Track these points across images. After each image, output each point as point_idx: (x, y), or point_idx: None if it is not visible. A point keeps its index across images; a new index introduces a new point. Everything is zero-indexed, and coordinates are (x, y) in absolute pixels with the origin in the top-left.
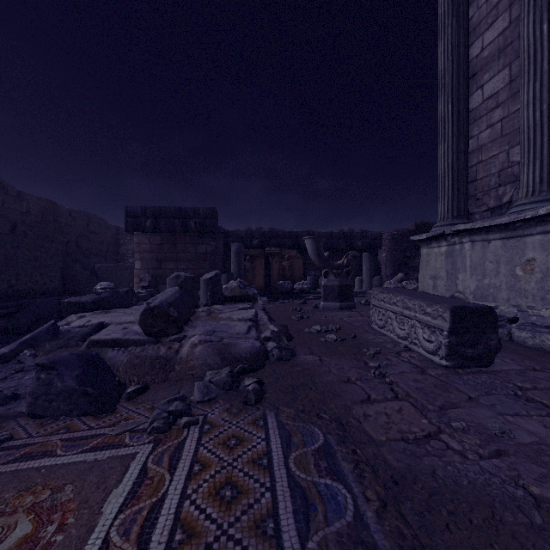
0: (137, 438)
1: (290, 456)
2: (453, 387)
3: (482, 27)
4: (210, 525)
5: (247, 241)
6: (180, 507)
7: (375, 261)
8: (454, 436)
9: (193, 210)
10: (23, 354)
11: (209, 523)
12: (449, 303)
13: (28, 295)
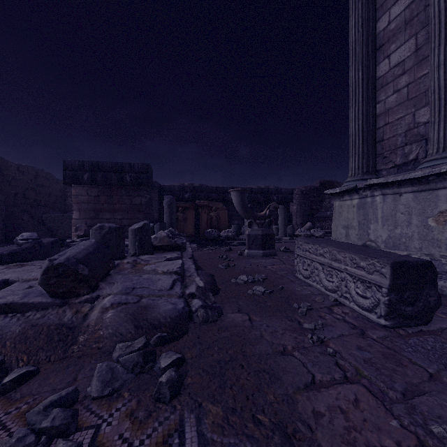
0: None
1: None
2: (404, 357)
3: (389, 3)
4: None
5: (179, 194)
6: None
7: (288, 212)
8: None
9: (129, 166)
10: None
11: None
12: (386, 257)
13: None
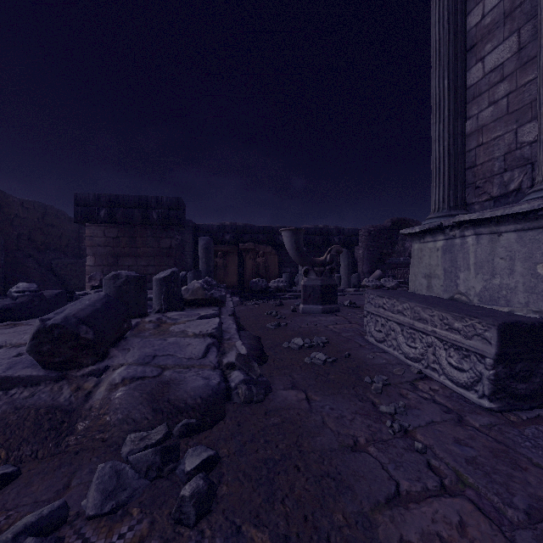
0: None
1: None
2: (521, 455)
3: None
4: None
5: (218, 235)
6: None
7: (352, 258)
8: None
9: (156, 200)
10: None
11: None
12: (491, 317)
13: None
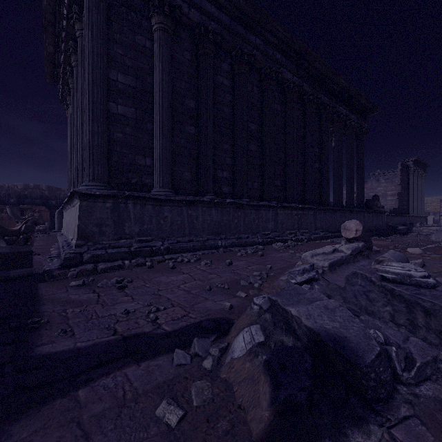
0: None
1: None
2: None
3: None
4: None
5: (5, 199)
6: None
7: None
8: None
9: None
10: None
11: None
12: None
13: None
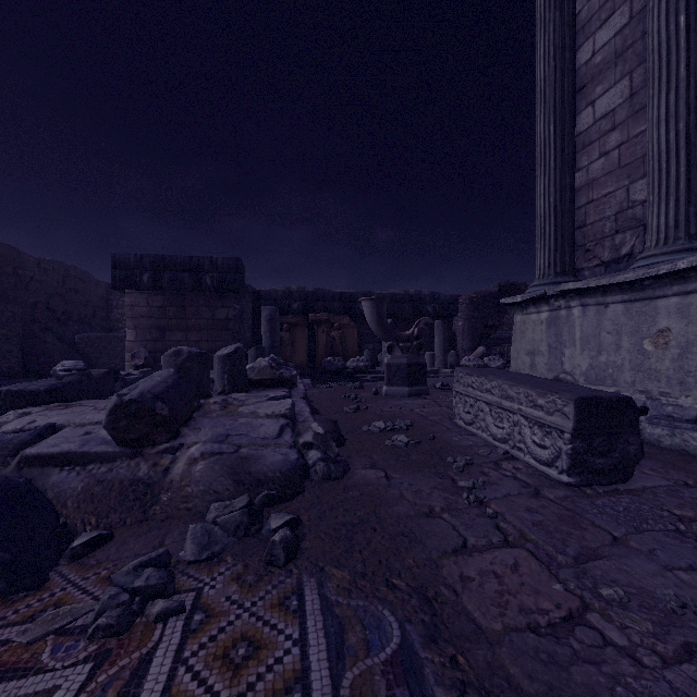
0: (65, 650)
1: (342, 681)
2: (585, 519)
3: (593, 25)
4: None
5: (284, 304)
6: None
7: (450, 331)
8: (610, 617)
9: (210, 261)
10: None
11: None
12: (571, 392)
13: None
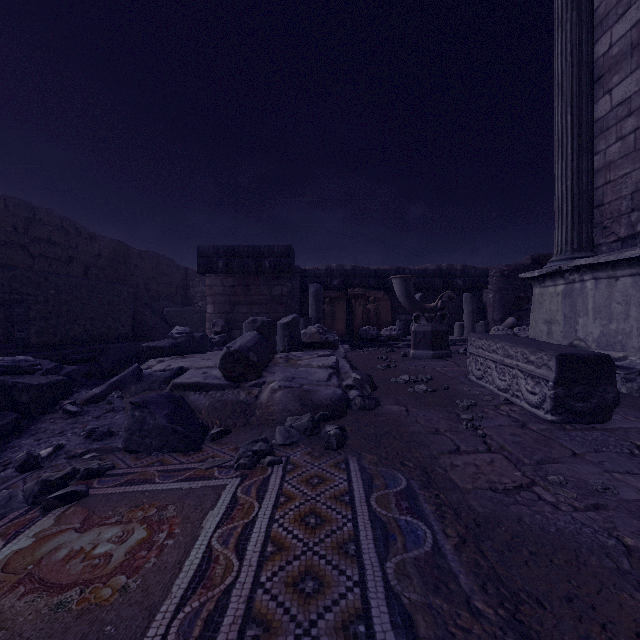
0: (225, 473)
1: (371, 496)
2: (556, 442)
3: (610, 20)
4: (297, 543)
5: (326, 281)
6: (269, 528)
7: (480, 303)
8: (548, 489)
9: (268, 249)
10: (111, 396)
11: (296, 541)
12: (555, 350)
13: (102, 340)
